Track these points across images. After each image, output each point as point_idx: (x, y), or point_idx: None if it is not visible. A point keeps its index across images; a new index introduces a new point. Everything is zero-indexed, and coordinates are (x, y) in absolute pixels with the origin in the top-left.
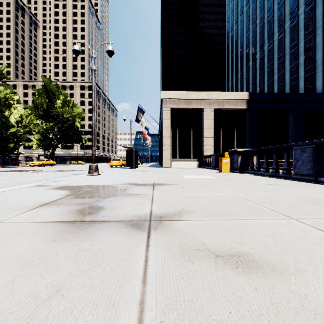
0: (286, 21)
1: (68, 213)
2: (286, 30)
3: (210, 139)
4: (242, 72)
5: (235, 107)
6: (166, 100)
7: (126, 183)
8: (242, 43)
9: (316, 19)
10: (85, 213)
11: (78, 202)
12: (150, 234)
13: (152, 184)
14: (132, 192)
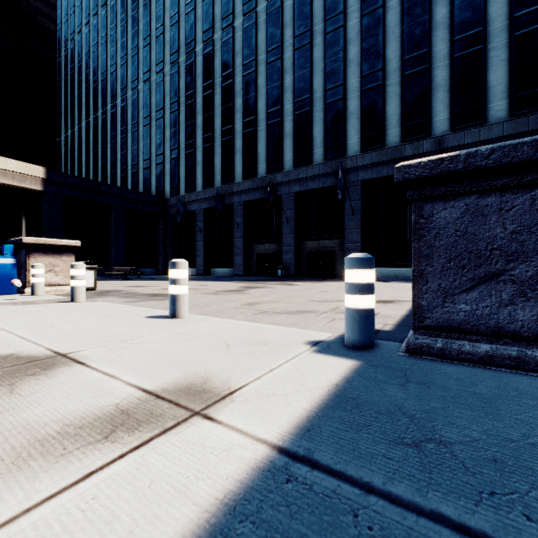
0: (129, 89)
1: None
2: (129, 100)
3: None
4: (81, 126)
5: (20, 184)
6: None
7: None
8: (81, 80)
9: (152, 107)
10: None
11: None
12: None
13: None
14: None
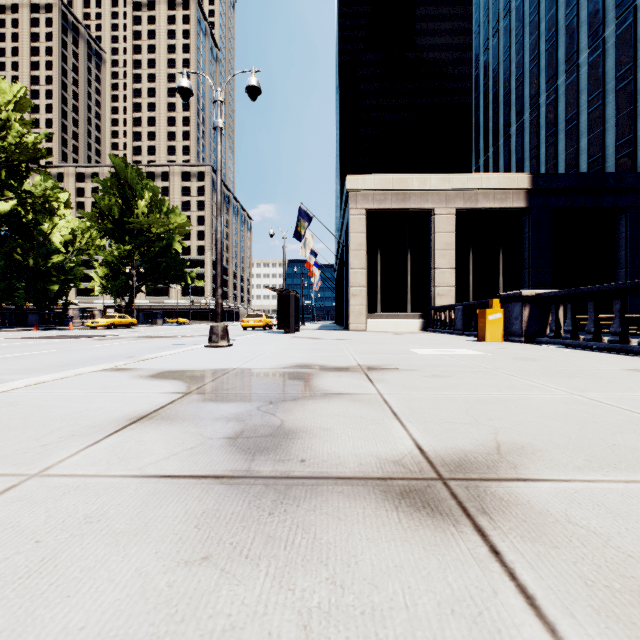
0: (608, 23)
1: (204, 447)
2: (608, 42)
3: (449, 272)
4: (509, 134)
5: (501, 204)
6: (356, 193)
7: (298, 364)
8: (509, 74)
9: None
10: (250, 450)
11: (217, 413)
12: (491, 539)
13: (357, 368)
14: (326, 386)
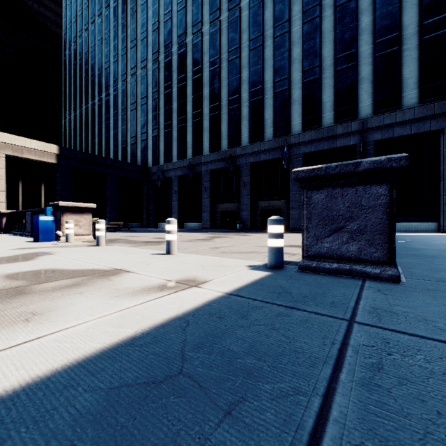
0: (120, 81)
1: None
2: (120, 90)
3: (0, 193)
4: (82, 110)
5: (40, 158)
6: None
7: None
8: (82, 74)
9: (137, 95)
10: None
11: None
12: None
13: None
14: None
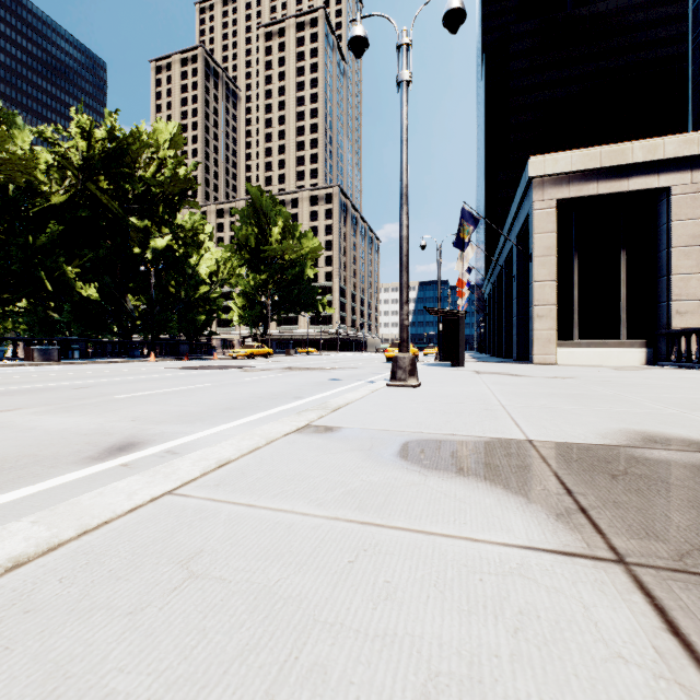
0: None
1: None
2: None
3: (696, 279)
4: None
5: None
6: (543, 180)
7: (640, 434)
8: None
9: None
10: None
11: None
12: None
13: None
14: None
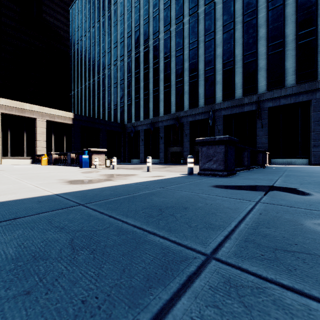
0: (106, 69)
1: None
2: (106, 74)
3: (43, 142)
4: (82, 87)
5: (64, 121)
6: None
7: None
8: (82, 64)
9: (118, 78)
10: None
11: None
12: None
13: None
14: None
